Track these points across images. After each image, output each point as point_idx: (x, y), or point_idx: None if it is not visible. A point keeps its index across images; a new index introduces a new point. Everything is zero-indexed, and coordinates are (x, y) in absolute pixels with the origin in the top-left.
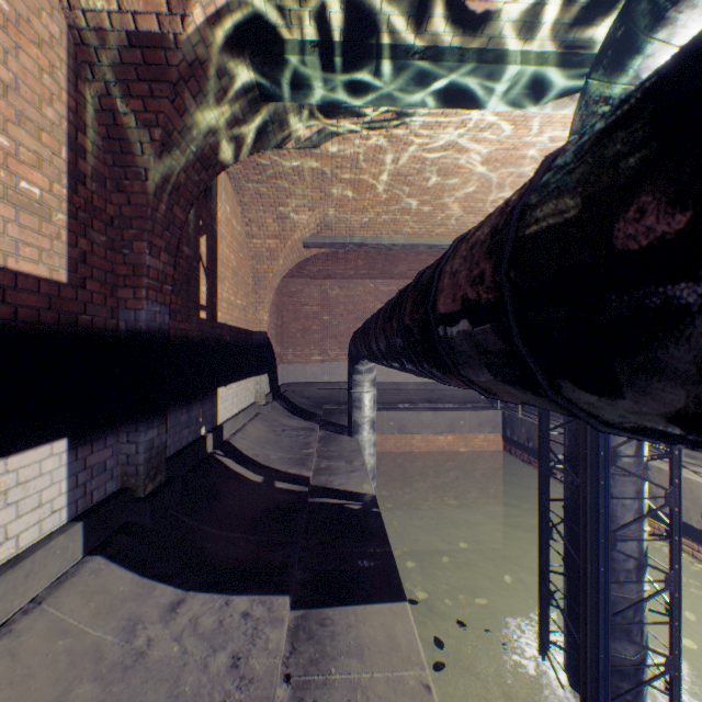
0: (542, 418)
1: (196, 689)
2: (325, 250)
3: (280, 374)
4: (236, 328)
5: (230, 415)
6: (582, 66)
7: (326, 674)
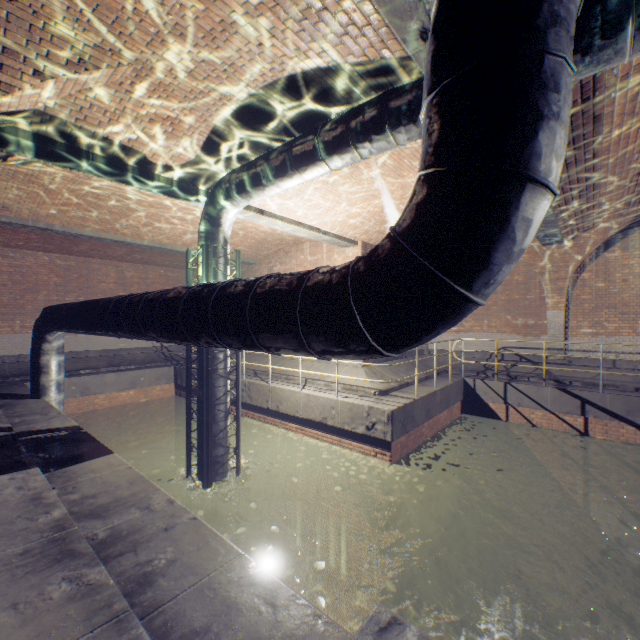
0: (188, 358)
1: (3, 498)
2: None
3: None
4: None
5: None
6: (205, 196)
7: (77, 480)
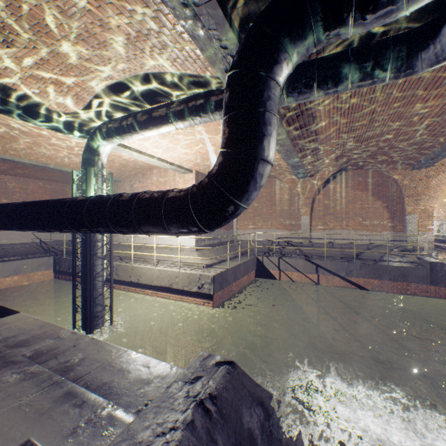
0: (74, 246)
1: None
2: None
3: None
4: None
5: None
6: (88, 134)
7: None
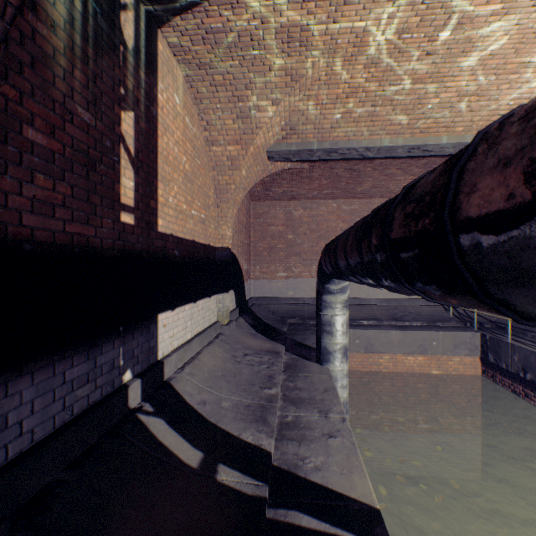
0: None
1: None
2: (289, 166)
3: (247, 289)
4: (190, 242)
5: (181, 342)
6: None
7: None
